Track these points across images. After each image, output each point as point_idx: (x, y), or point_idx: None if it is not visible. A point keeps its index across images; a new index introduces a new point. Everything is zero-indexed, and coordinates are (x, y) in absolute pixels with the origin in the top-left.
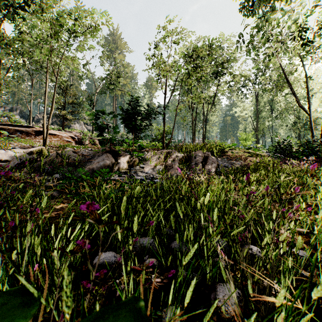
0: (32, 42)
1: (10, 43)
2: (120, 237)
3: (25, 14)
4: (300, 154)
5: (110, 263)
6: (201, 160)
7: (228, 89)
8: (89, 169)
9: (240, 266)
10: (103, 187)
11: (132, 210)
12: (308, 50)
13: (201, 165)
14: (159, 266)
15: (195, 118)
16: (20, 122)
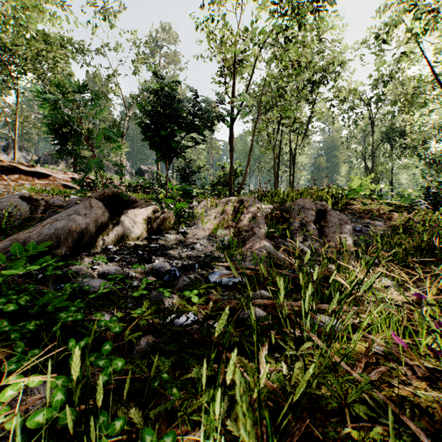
0: None
1: None
2: None
3: None
4: None
5: None
6: (313, 218)
7: (328, 110)
8: (16, 241)
9: None
10: None
11: None
12: None
13: (316, 228)
14: None
15: (278, 155)
16: None
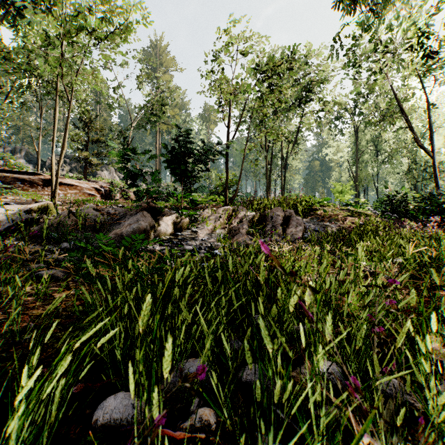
0: (33, 47)
1: (8, 55)
2: (133, 390)
3: (21, 5)
4: (420, 213)
5: (124, 423)
6: (281, 222)
7: (316, 122)
8: (116, 234)
9: (386, 440)
10: (129, 266)
11: (174, 305)
12: (432, 64)
13: (281, 228)
14: (218, 425)
15: (270, 163)
16: (22, 167)
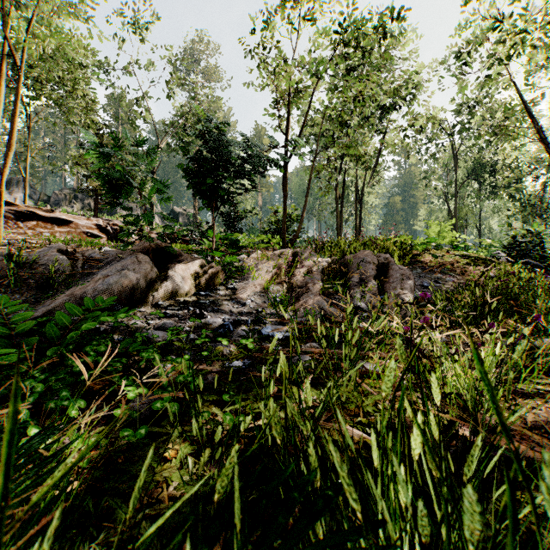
0: None
1: None
2: None
3: None
4: None
5: None
6: (373, 273)
7: (402, 141)
8: (72, 296)
9: None
10: None
11: None
12: None
13: (376, 283)
14: None
15: (342, 196)
16: None
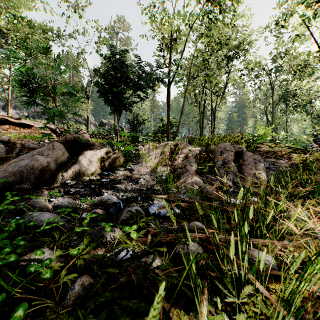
0: None
1: None
2: None
3: None
4: None
5: None
6: (232, 158)
7: (240, 78)
8: None
9: None
10: None
11: None
12: None
13: (235, 165)
14: None
15: (203, 111)
16: None
